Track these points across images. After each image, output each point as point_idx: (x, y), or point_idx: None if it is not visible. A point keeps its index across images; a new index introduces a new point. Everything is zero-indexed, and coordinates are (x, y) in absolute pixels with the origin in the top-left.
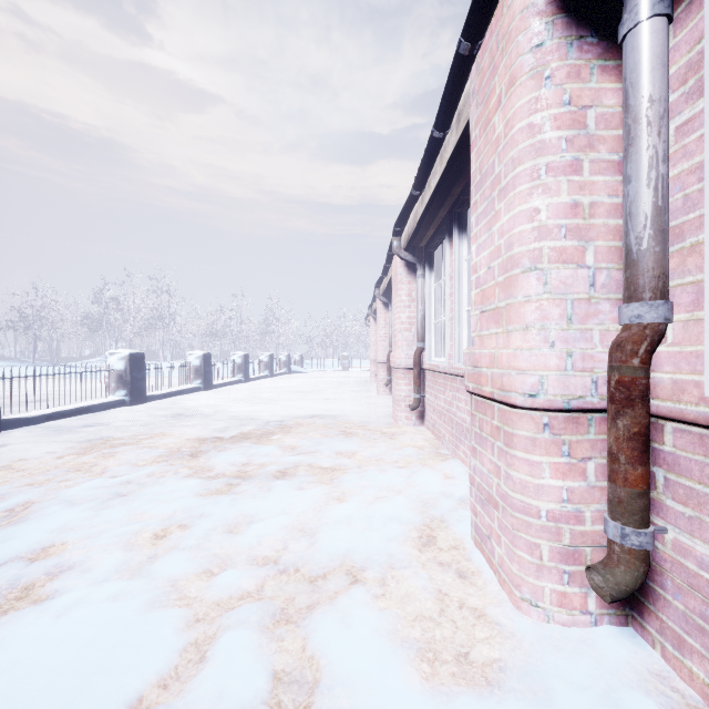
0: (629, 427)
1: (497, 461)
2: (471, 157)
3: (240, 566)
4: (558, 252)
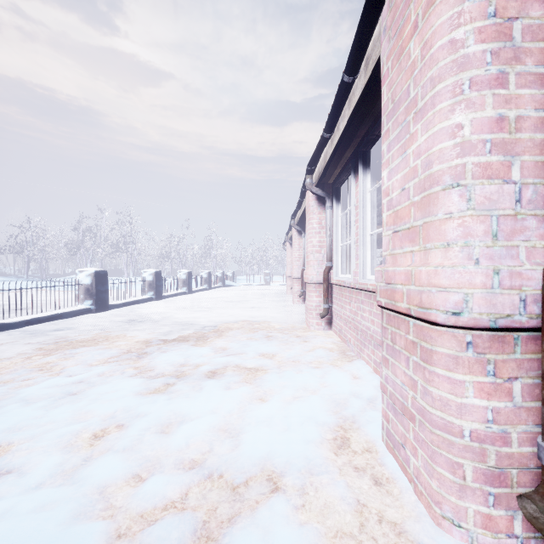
0: None
1: (413, 375)
2: (382, 90)
3: (168, 471)
4: (483, 167)
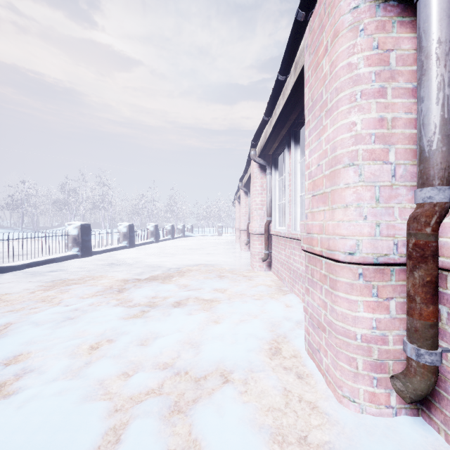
0: (423, 276)
1: (325, 298)
2: (305, 91)
3: (148, 370)
4: (369, 152)
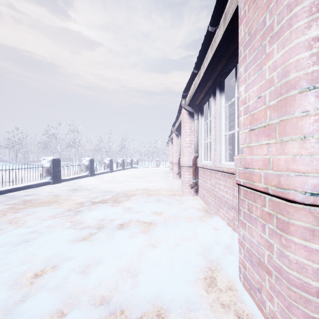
0: None
1: (269, 239)
2: (240, 29)
3: (83, 307)
4: None
